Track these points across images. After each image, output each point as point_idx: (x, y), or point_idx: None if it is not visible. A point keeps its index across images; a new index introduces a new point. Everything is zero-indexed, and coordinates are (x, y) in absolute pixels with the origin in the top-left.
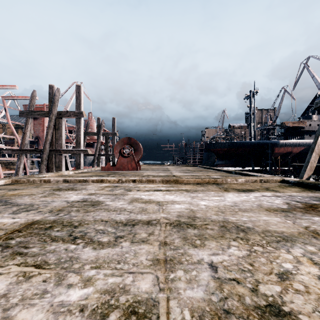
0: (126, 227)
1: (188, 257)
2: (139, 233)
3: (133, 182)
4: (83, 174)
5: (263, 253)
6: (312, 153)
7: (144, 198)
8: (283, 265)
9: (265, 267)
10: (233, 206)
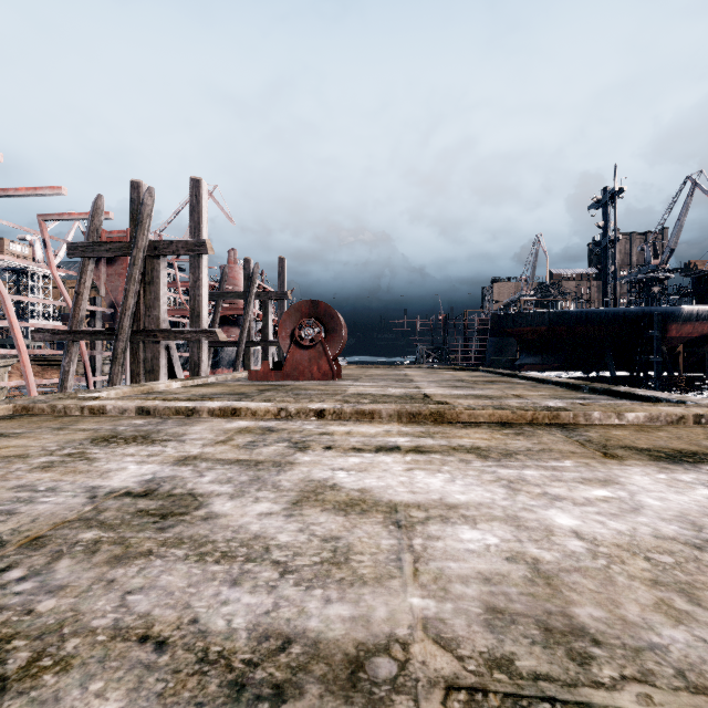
0: None
1: None
2: None
3: (318, 417)
4: (203, 389)
5: None
6: None
7: (345, 486)
8: None
9: None
10: (703, 549)
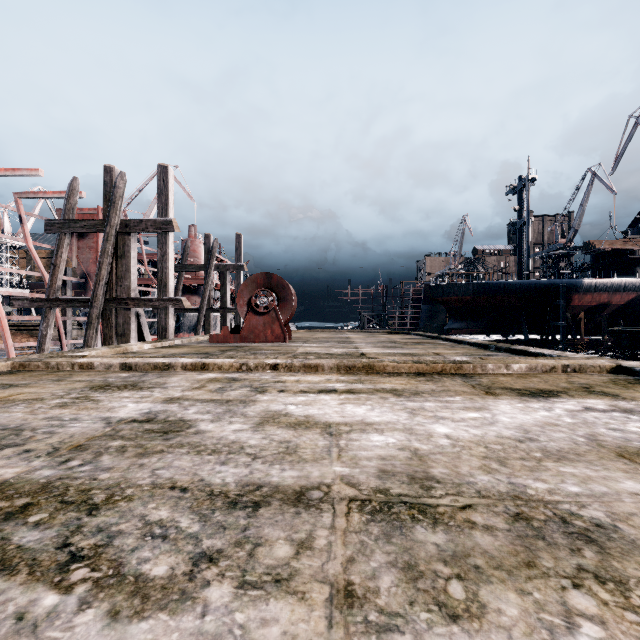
0: (235, 515)
1: None
2: (268, 542)
3: (273, 370)
4: (171, 349)
5: None
6: None
7: (294, 414)
8: None
9: None
10: (523, 442)
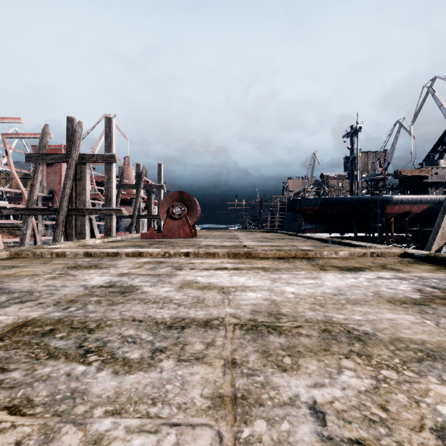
0: (171, 332)
1: (272, 391)
2: (191, 343)
3: (186, 256)
4: (115, 243)
5: (399, 383)
6: (445, 213)
7: (201, 282)
8: (440, 410)
9: (409, 413)
10: (336, 295)
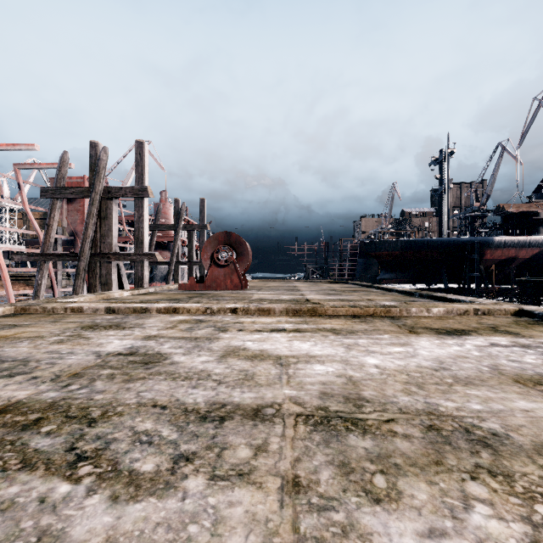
0: (205, 426)
1: None
2: (232, 447)
3: (233, 313)
4: (147, 296)
5: None
6: None
7: (251, 348)
8: None
9: None
10: (438, 370)
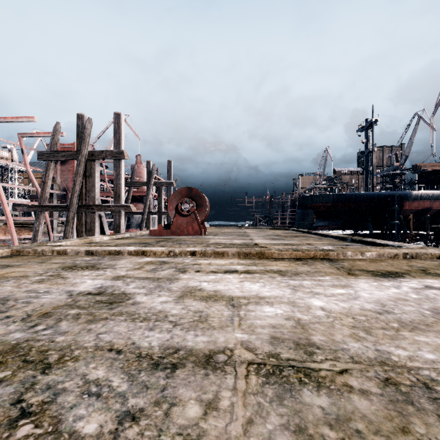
0: (156, 376)
1: None
2: (181, 402)
3: (192, 256)
4: (122, 240)
5: None
6: None
7: (206, 289)
8: None
9: None
10: (382, 314)
